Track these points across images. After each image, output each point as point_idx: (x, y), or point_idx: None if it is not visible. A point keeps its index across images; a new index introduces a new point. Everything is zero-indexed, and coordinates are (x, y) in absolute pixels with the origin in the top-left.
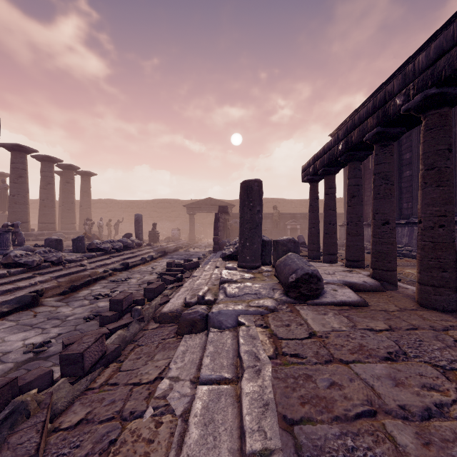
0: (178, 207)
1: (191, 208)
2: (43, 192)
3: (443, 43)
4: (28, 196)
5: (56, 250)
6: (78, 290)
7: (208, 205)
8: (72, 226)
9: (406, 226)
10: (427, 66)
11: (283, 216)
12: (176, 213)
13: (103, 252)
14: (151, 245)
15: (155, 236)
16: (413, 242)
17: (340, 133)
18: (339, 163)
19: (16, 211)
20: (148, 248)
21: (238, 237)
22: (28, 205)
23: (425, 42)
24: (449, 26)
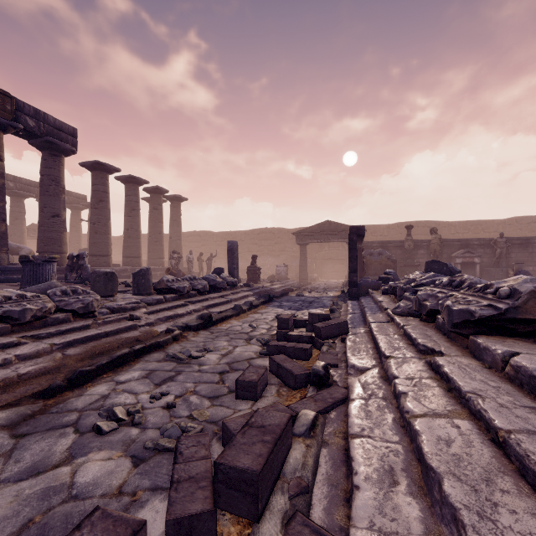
0: (283, 238)
1: (302, 237)
2: (128, 220)
3: None
4: (109, 224)
5: (86, 291)
6: (91, 381)
7: (326, 231)
8: (160, 261)
9: None
10: None
11: (447, 243)
12: (280, 245)
13: (177, 294)
14: (249, 285)
15: (255, 273)
16: None
17: None
18: None
19: (97, 242)
20: (246, 290)
21: None
22: (109, 235)
23: None
24: None
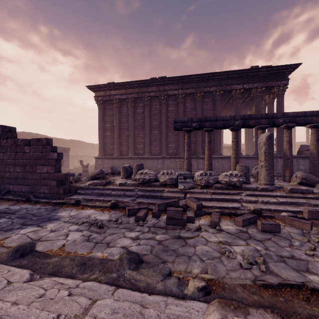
0: None
1: None
2: None
3: (298, 114)
4: None
5: None
6: None
7: None
8: None
9: (160, 159)
10: (293, 116)
11: None
12: None
13: None
14: None
15: None
16: (165, 167)
17: (236, 116)
18: (222, 128)
19: None
20: None
21: (268, 167)
22: None
23: (178, 76)
24: (188, 77)
